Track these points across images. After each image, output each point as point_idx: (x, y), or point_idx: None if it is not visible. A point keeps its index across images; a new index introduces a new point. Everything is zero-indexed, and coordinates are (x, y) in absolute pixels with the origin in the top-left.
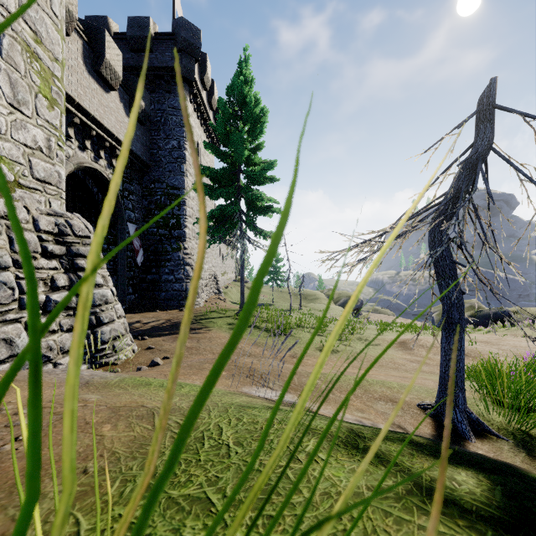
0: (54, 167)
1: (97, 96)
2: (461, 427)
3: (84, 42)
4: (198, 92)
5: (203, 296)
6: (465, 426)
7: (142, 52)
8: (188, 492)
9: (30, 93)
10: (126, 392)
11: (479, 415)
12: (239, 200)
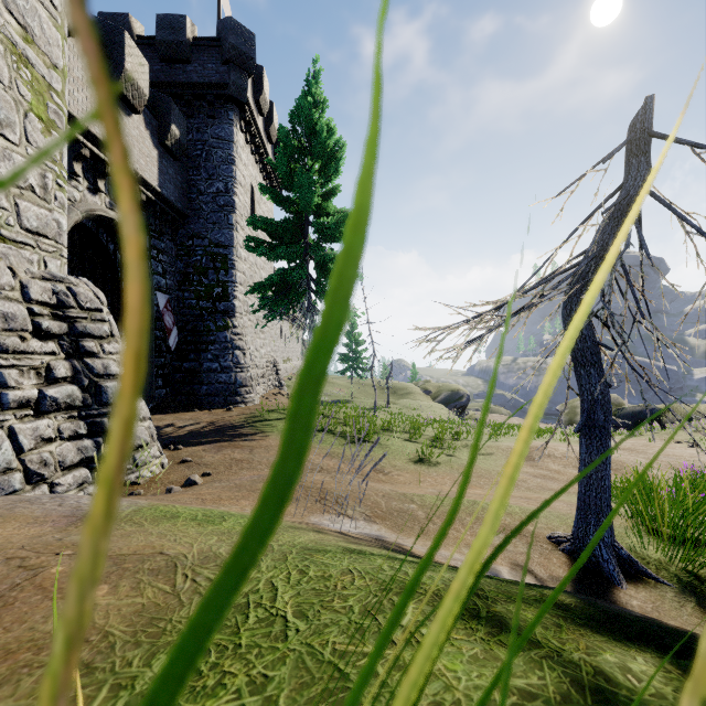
0: (52, 214)
1: None
2: (608, 568)
3: None
4: (252, 118)
5: (259, 390)
6: (613, 567)
7: (176, 63)
8: (218, 705)
9: (17, 111)
10: (140, 530)
11: (630, 551)
12: (307, 262)
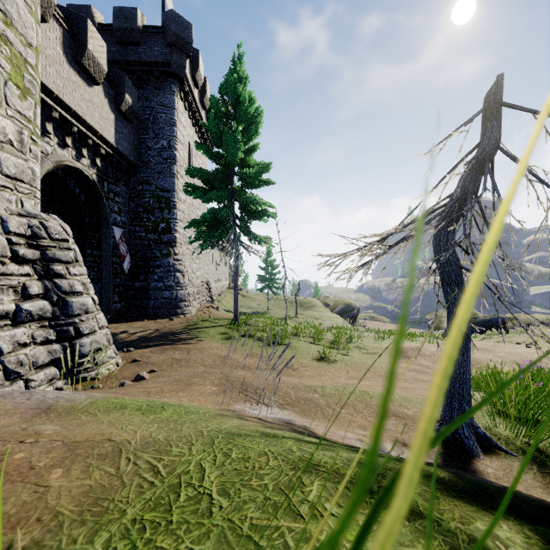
0: (27, 163)
1: (79, 90)
2: (469, 443)
3: (64, 30)
4: (190, 90)
5: (195, 304)
6: (472, 442)
7: (129, 45)
8: None
9: None
10: (93, 419)
11: (485, 429)
12: (233, 204)
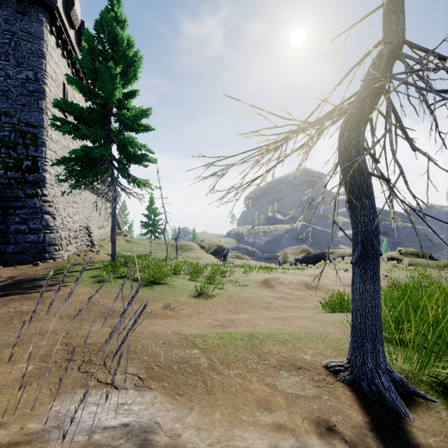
0: None
1: None
2: (391, 397)
3: None
4: (63, 26)
5: (71, 248)
6: (395, 395)
7: None
8: None
9: None
10: None
11: None
12: (110, 145)
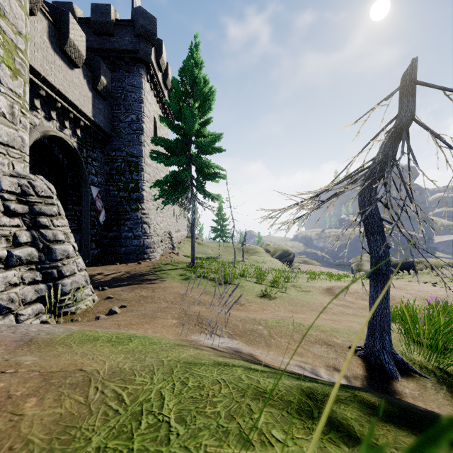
0: (18, 133)
1: (62, 72)
2: (389, 367)
3: (49, 22)
4: (155, 73)
5: (159, 250)
6: (392, 367)
7: (104, 35)
8: None
9: None
10: (68, 350)
11: (402, 355)
12: (191, 167)
